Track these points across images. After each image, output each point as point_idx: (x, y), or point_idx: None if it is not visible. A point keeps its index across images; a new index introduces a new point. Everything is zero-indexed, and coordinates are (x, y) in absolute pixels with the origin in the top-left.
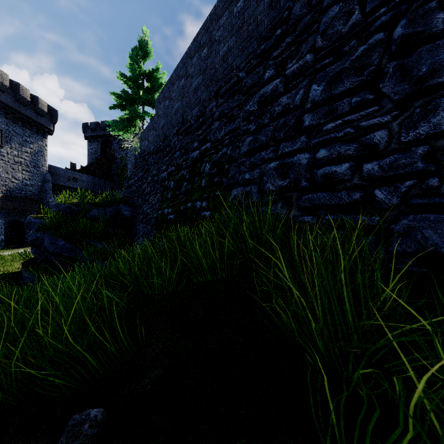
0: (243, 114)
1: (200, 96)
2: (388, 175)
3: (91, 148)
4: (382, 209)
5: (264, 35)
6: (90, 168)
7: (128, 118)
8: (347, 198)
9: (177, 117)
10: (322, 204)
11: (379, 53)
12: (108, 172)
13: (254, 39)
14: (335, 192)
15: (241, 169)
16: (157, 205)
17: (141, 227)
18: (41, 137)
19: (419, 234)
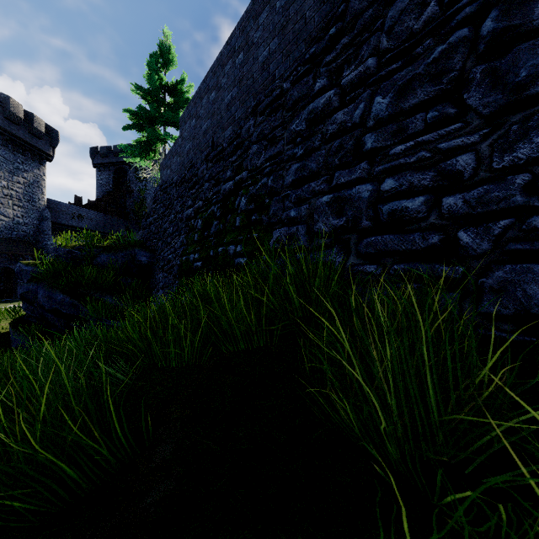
0: (287, 135)
1: (234, 113)
2: (476, 213)
3: (101, 179)
4: (468, 257)
5: (314, 36)
6: (100, 203)
7: (146, 142)
8: (422, 242)
9: (206, 140)
10: (389, 249)
11: (463, 54)
12: (122, 208)
13: (302, 41)
14: (406, 234)
15: (285, 204)
16: (180, 250)
17: (162, 276)
18: (38, 163)
19: (519, 290)
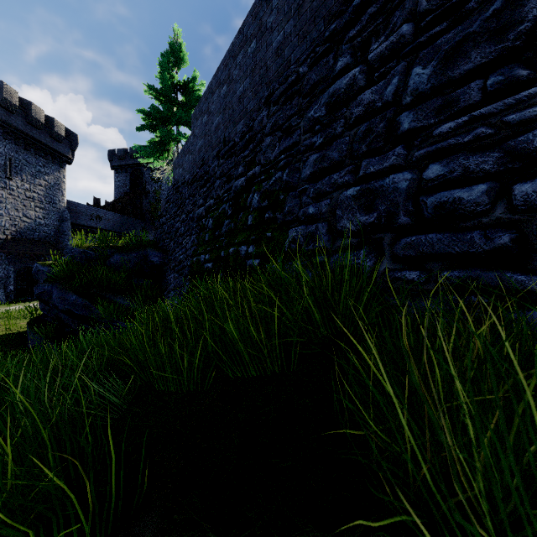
0: (304, 124)
1: (246, 105)
2: None
3: (118, 180)
4: None
5: (335, 11)
6: (117, 204)
7: (160, 142)
8: (485, 243)
9: (217, 136)
10: (436, 252)
11: None
12: (139, 209)
13: (321, 19)
14: (460, 233)
15: (302, 200)
16: (191, 250)
17: (173, 277)
18: (58, 166)
19: None
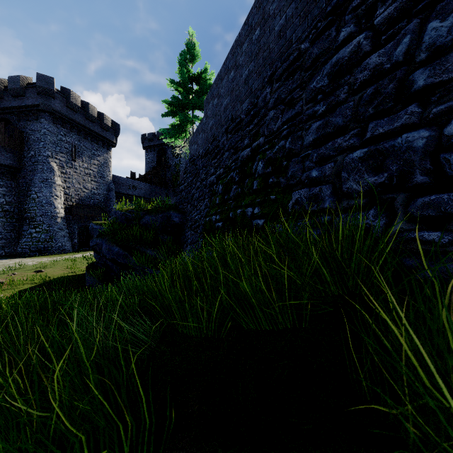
0: (306, 95)
1: (251, 85)
2: None
3: (148, 158)
4: None
5: None
6: (148, 176)
7: (179, 124)
8: None
9: (226, 115)
10: None
11: None
12: (163, 179)
13: None
14: None
15: (304, 165)
16: (204, 211)
17: (190, 234)
18: (106, 149)
19: None
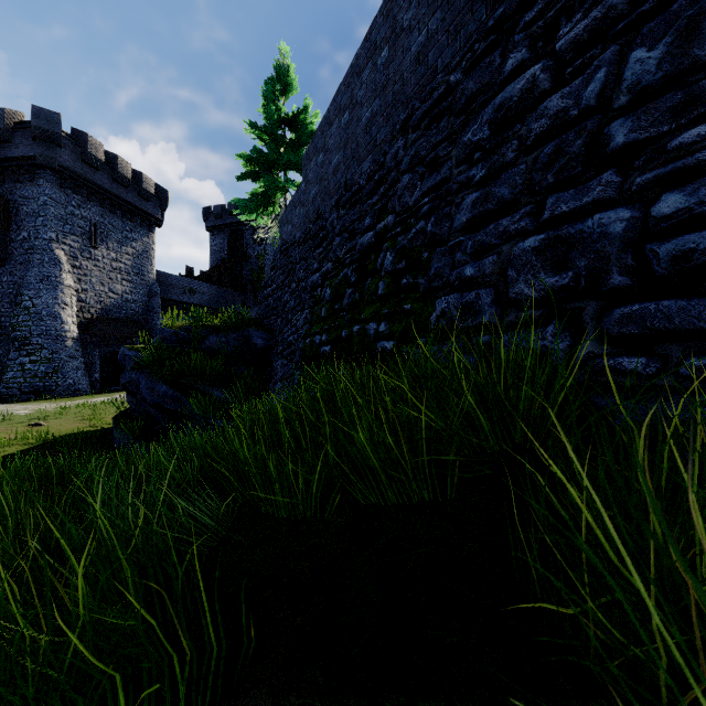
0: (458, 152)
1: (375, 135)
2: None
3: (215, 244)
4: None
5: None
6: (214, 273)
7: (264, 193)
8: None
9: (336, 179)
10: (676, 327)
11: None
12: (238, 278)
13: (481, 4)
14: None
15: (454, 258)
16: (303, 329)
17: (280, 364)
18: (147, 230)
19: None
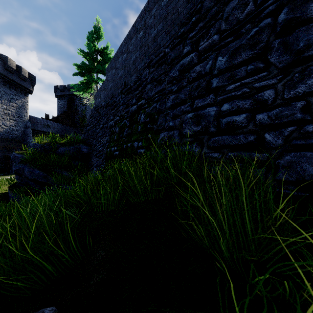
0: (168, 79)
1: (137, 66)
2: (274, 123)
3: (60, 104)
4: (270, 148)
5: (183, 22)
6: (59, 118)
7: (86, 82)
8: (244, 140)
9: (121, 81)
10: (225, 144)
11: (268, 33)
12: (72, 121)
13: (176, 25)
14: (235, 135)
15: (166, 119)
16: (106, 145)
17: (95, 160)
18: (24, 95)
19: (298, 166)
